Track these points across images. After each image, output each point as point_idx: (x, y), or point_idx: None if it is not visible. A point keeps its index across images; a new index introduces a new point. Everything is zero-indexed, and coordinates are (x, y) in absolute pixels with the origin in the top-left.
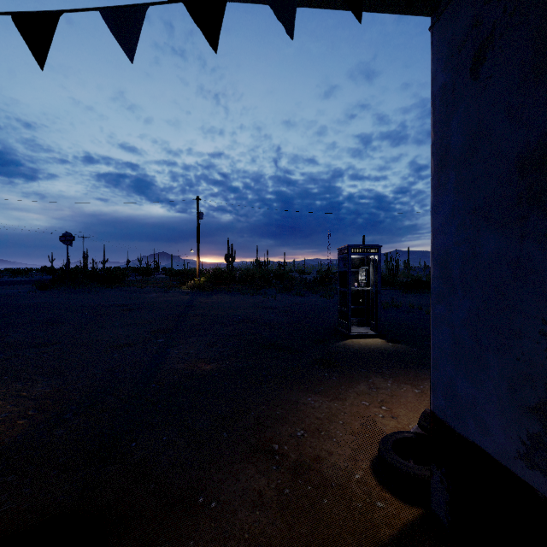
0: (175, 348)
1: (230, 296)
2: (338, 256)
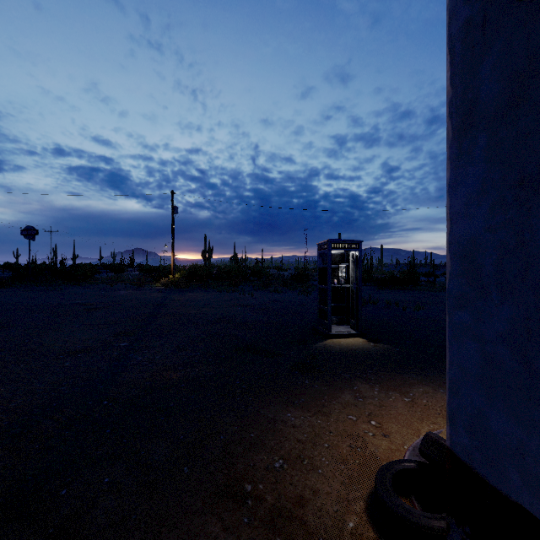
0: (139, 353)
1: (205, 293)
2: (318, 252)
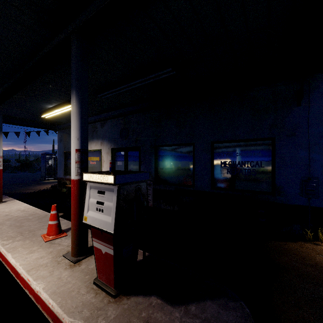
0: None
1: None
2: (41, 156)
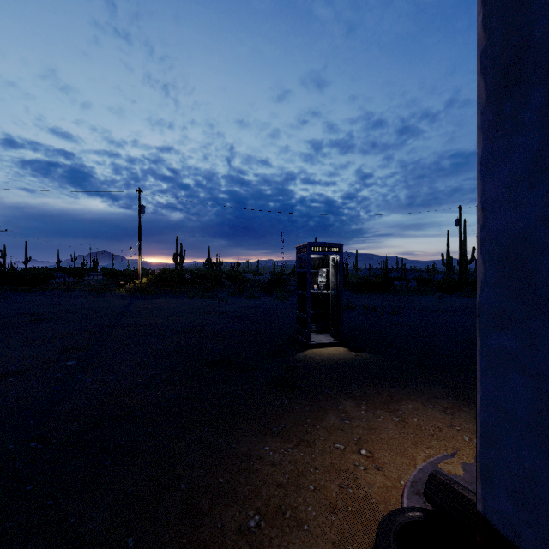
0: (89, 373)
1: (176, 299)
2: (296, 256)
